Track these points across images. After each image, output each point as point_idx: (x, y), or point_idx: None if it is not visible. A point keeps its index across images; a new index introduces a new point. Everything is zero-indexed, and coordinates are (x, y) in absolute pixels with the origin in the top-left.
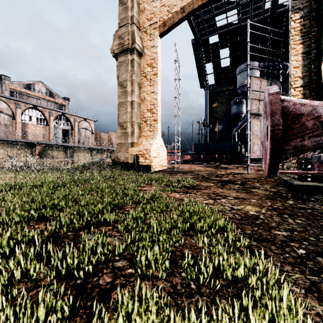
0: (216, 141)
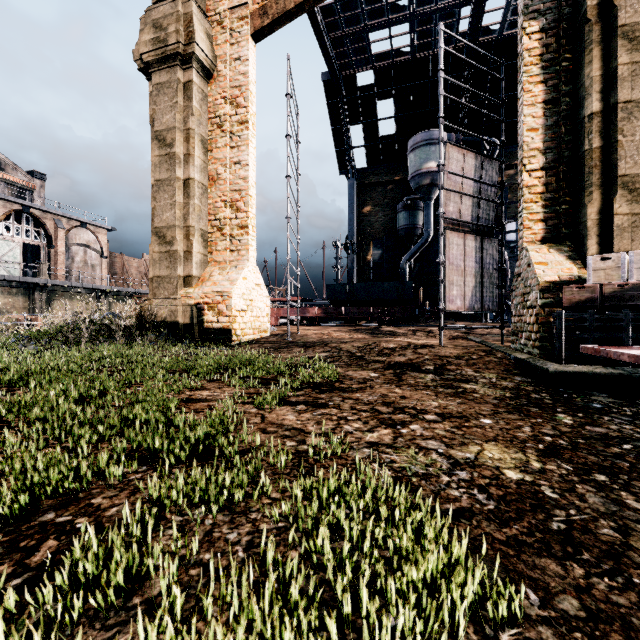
0: (370, 279)
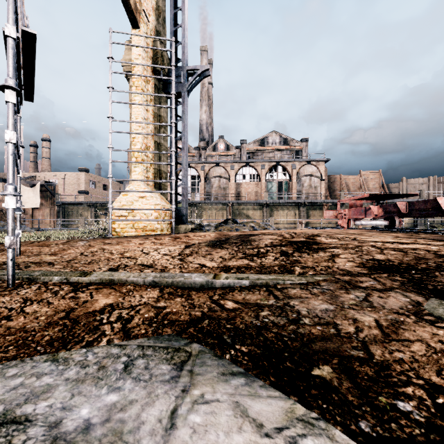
0: None
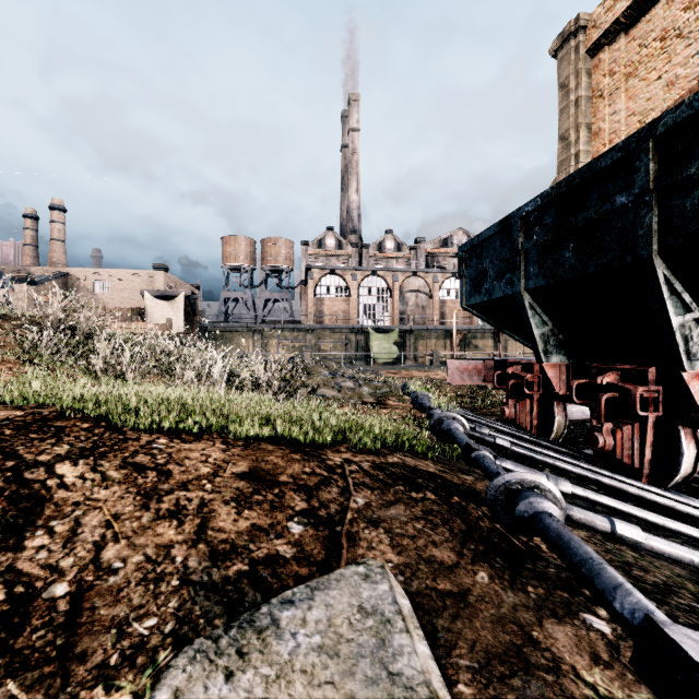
0: None
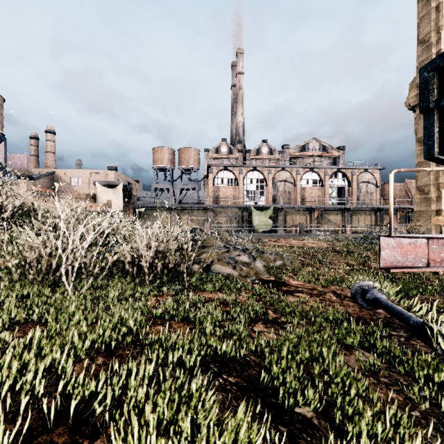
0: None
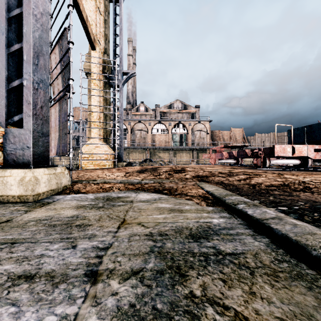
0: None
